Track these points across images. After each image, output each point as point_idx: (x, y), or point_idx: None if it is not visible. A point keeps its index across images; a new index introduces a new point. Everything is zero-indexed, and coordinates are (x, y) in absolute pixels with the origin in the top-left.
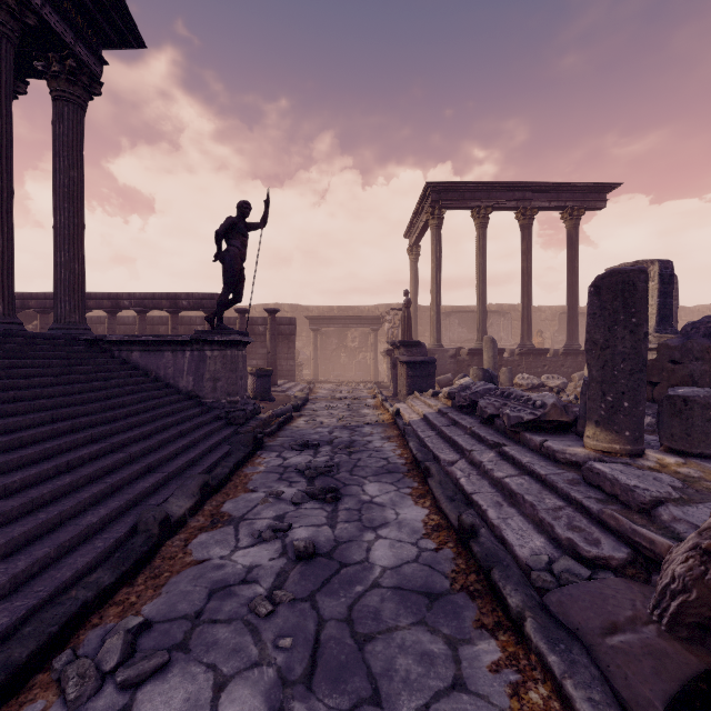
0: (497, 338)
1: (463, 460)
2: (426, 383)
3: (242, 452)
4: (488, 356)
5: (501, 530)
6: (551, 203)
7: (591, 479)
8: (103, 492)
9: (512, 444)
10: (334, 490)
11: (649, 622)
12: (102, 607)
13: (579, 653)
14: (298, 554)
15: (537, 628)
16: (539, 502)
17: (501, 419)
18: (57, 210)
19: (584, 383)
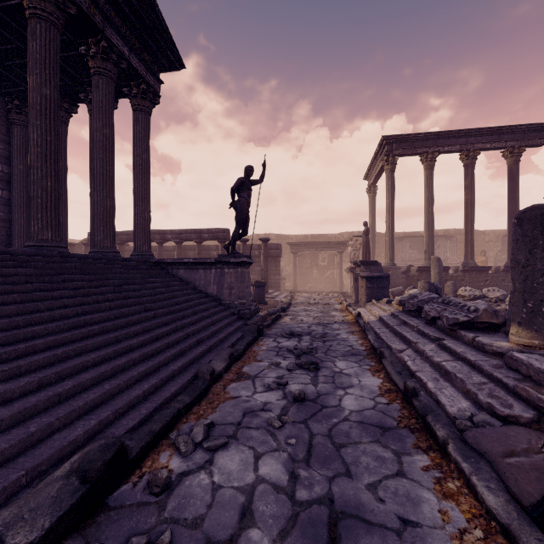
0: (443, 257)
1: (410, 349)
2: (381, 293)
3: (251, 337)
4: (434, 272)
5: (436, 395)
6: (492, 144)
7: (511, 364)
8: (177, 353)
9: (450, 339)
10: (315, 363)
11: (539, 452)
12: (186, 414)
13: (484, 465)
14: (294, 398)
15: (456, 449)
16: (467, 379)
17: (441, 320)
18: (135, 180)
19: (512, 293)
